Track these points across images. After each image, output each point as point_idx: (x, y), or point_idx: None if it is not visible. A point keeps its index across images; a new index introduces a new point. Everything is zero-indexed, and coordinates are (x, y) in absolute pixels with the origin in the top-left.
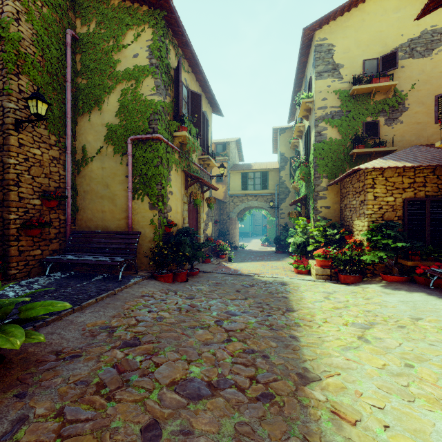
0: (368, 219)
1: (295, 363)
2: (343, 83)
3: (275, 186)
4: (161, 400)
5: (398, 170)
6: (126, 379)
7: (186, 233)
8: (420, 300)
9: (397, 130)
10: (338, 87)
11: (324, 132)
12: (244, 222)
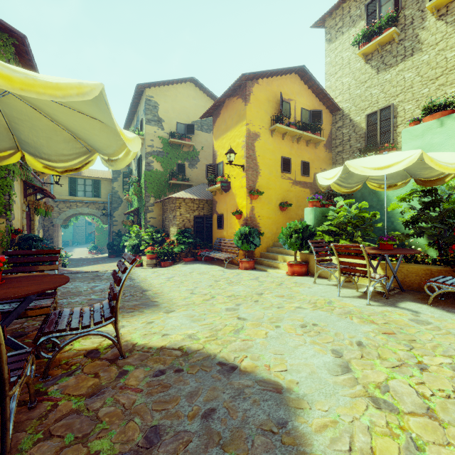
0: (177, 227)
1: (140, 289)
2: (165, 133)
3: (108, 195)
4: (89, 302)
5: (192, 200)
6: (63, 304)
7: (31, 239)
8: (196, 266)
9: (195, 172)
10: (161, 134)
11: (152, 164)
12: (63, 229)
